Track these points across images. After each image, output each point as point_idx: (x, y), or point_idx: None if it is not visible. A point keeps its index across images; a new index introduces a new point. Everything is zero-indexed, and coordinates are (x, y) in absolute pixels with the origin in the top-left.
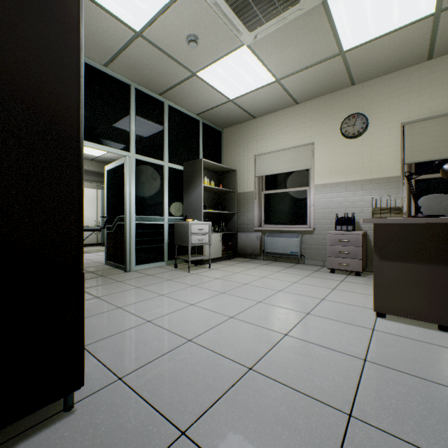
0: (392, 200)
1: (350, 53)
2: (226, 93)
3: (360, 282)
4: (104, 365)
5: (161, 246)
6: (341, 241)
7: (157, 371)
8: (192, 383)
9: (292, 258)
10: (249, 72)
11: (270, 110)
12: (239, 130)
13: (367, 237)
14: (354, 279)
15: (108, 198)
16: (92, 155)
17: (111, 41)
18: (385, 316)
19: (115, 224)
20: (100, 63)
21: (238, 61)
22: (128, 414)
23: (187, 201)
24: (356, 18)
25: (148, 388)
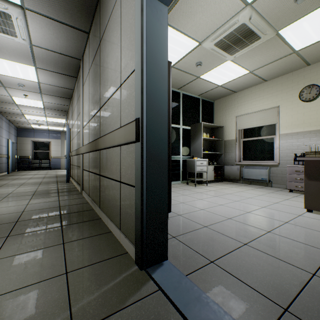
0: None
1: (301, 51)
2: (217, 83)
3: None
4: (172, 212)
5: (178, 172)
6: (297, 172)
7: (192, 215)
8: (206, 219)
9: (263, 183)
10: (231, 71)
11: (246, 87)
12: (225, 101)
13: None
14: None
15: None
16: None
17: None
18: (312, 211)
19: None
20: None
21: (224, 68)
22: (186, 221)
23: (192, 147)
24: (301, 35)
25: (190, 218)
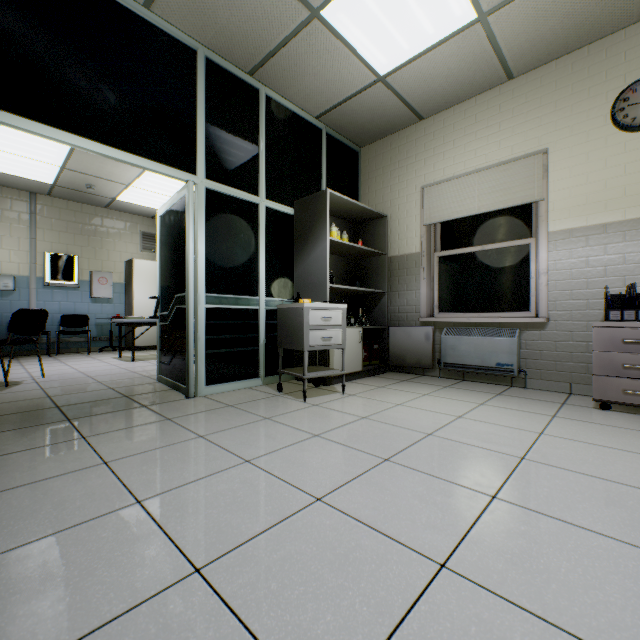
0: None
1: None
2: (374, 60)
3: None
4: None
5: (253, 349)
6: (629, 343)
7: None
8: None
9: (499, 376)
10: None
11: (453, 98)
12: (391, 146)
13: None
14: None
15: (162, 265)
16: (153, 208)
17: None
18: None
19: (171, 310)
20: None
21: None
22: None
23: (300, 270)
24: None
25: None
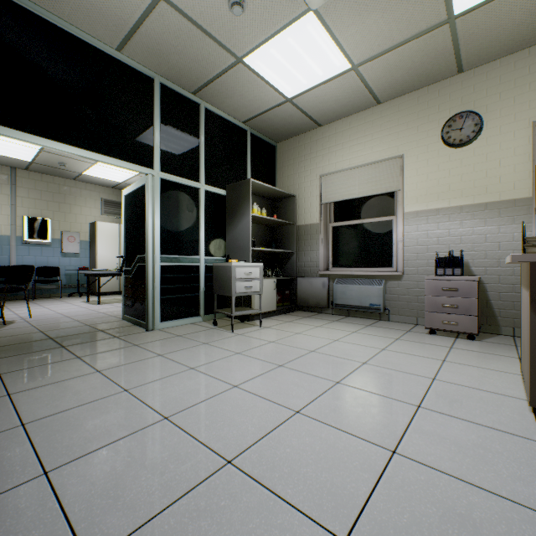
0: (519, 232)
1: (463, 20)
2: (283, 89)
3: (479, 349)
4: (68, 524)
5: (196, 295)
6: (445, 290)
7: None
8: None
9: (372, 313)
10: (315, 55)
11: (341, 113)
12: (299, 143)
13: (480, 284)
14: (468, 345)
15: (126, 232)
16: (113, 180)
17: (123, 9)
18: None
19: (134, 266)
20: (111, 45)
21: (300, 38)
22: None
23: (230, 237)
24: None
25: None
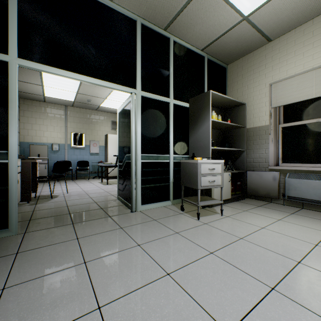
0: None
1: None
2: (241, 6)
3: None
4: None
5: (166, 184)
6: None
7: None
8: None
9: None
10: None
11: (295, 22)
12: (248, 61)
13: None
14: None
15: (119, 138)
16: (116, 109)
17: None
18: None
19: (123, 162)
20: None
21: None
22: None
23: (192, 139)
24: None
25: None
